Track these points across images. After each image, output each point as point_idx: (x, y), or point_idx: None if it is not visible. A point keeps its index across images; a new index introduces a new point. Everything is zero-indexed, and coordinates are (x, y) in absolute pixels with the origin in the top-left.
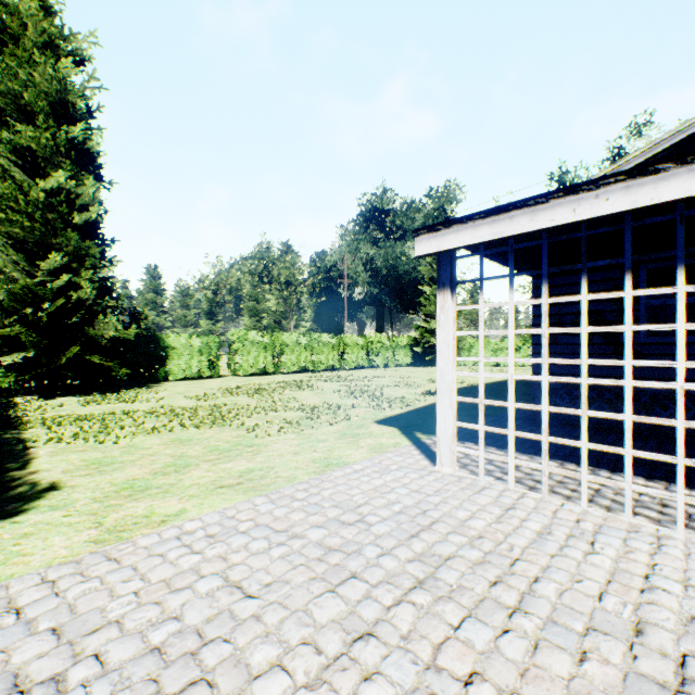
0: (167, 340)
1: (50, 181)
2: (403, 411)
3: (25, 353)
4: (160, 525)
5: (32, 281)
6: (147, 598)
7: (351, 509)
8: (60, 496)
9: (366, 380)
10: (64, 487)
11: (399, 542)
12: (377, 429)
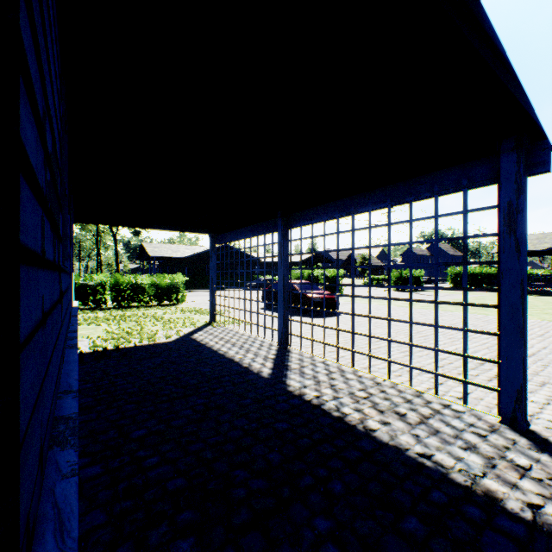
0: None
1: None
2: None
3: None
4: None
5: None
6: None
7: None
8: None
9: None
10: None
11: None
12: None
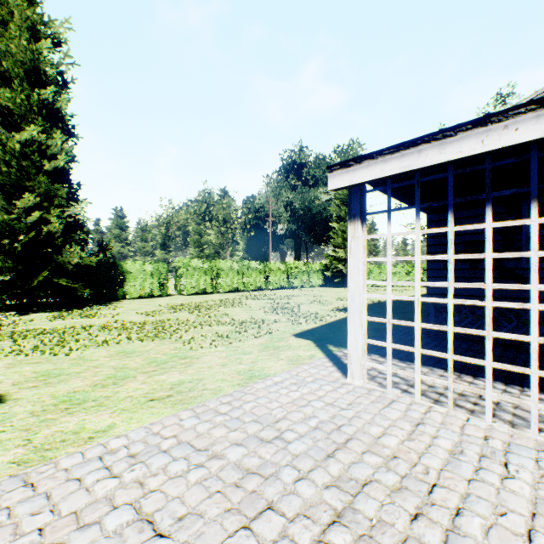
0: (125, 266)
1: (24, 134)
2: (317, 325)
3: (3, 277)
4: (86, 442)
5: (8, 217)
6: (50, 538)
7: (270, 425)
8: (1, 410)
9: (286, 298)
10: (9, 399)
11: (315, 463)
12: (295, 342)
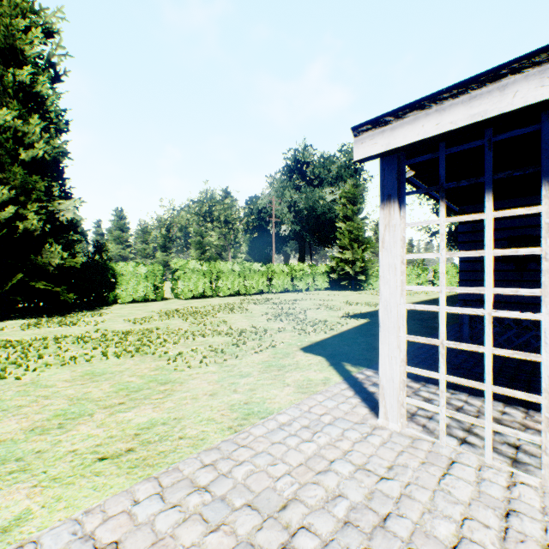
0: (116, 268)
1: None
2: (327, 335)
3: None
4: None
5: None
6: None
7: (273, 515)
8: None
9: (291, 303)
10: None
11: None
12: (303, 359)
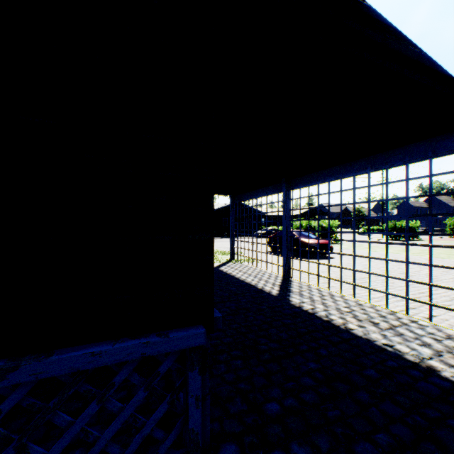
0: None
1: None
2: None
3: None
4: None
5: None
6: None
7: None
8: None
9: None
10: None
11: None
12: None
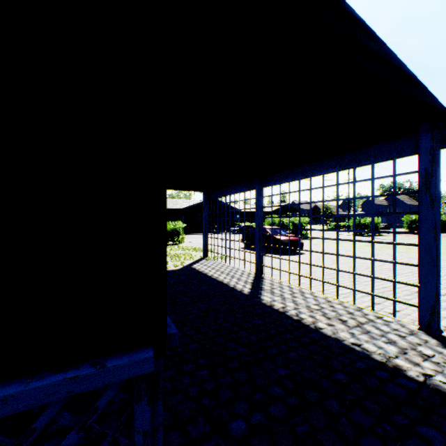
0: None
1: None
2: None
3: None
4: None
5: None
6: None
7: None
8: None
9: None
10: None
11: None
12: None
